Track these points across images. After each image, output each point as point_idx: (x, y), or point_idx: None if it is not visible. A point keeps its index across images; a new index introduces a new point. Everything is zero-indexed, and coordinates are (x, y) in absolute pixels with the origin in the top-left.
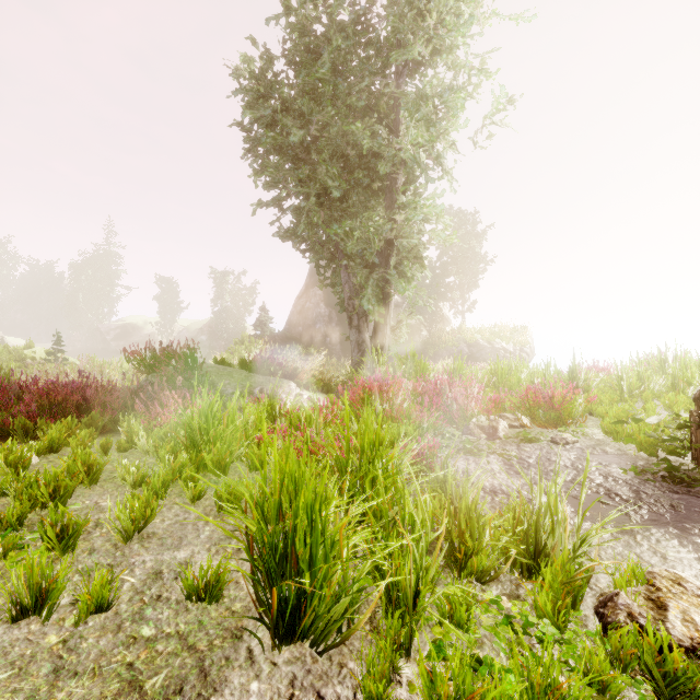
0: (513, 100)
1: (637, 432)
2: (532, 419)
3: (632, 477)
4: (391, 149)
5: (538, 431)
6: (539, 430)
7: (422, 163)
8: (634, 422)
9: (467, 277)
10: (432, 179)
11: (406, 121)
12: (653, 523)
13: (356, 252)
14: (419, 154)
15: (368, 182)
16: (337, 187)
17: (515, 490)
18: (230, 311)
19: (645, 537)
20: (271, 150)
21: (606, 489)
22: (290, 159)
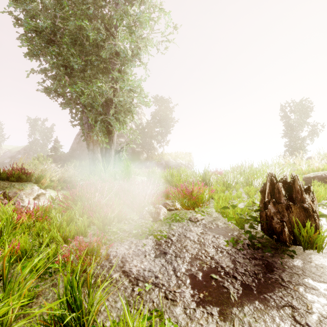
0: (176, 27)
1: (233, 212)
2: (181, 205)
3: (231, 247)
4: (111, 45)
5: (184, 212)
6: (185, 211)
7: (128, 55)
8: (232, 208)
9: (165, 129)
10: (134, 65)
11: (119, 29)
12: (245, 298)
13: (89, 104)
14: (126, 49)
15: (97, 63)
16: (75, 62)
17: (154, 275)
18: (38, 141)
19: (241, 321)
20: (34, 34)
21: (216, 262)
22: (45, 40)
